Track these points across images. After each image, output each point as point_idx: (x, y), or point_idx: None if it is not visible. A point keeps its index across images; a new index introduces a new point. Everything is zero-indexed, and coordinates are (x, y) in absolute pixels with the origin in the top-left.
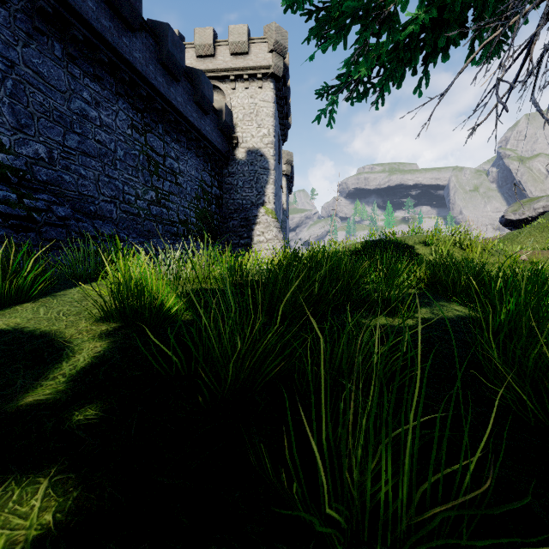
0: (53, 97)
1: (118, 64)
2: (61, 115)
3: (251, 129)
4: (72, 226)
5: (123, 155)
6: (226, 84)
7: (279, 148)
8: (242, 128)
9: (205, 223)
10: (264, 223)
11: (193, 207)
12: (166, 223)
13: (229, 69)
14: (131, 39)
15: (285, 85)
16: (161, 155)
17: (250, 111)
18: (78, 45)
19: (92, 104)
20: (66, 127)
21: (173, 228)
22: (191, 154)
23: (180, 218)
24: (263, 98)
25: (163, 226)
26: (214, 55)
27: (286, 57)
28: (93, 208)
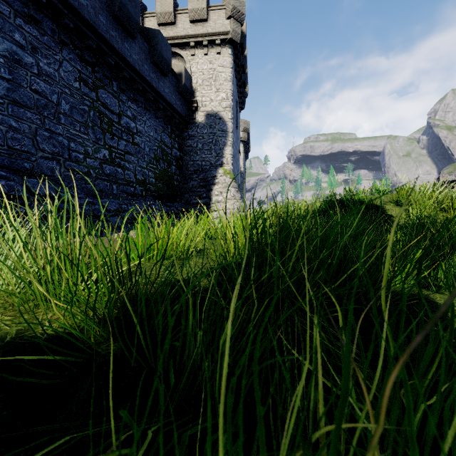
0: None
1: (60, 8)
2: None
3: (210, 94)
4: None
5: (68, 109)
6: (186, 51)
7: (237, 113)
8: (201, 92)
9: (165, 183)
10: (222, 183)
11: (152, 167)
12: (122, 183)
13: (189, 35)
14: None
15: (242, 53)
16: (116, 113)
17: (209, 76)
18: None
19: (27, 48)
20: None
21: (130, 188)
22: (150, 115)
23: (137, 178)
24: (222, 63)
25: (118, 186)
26: (175, 23)
27: (243, 23)
28: (29, 164)
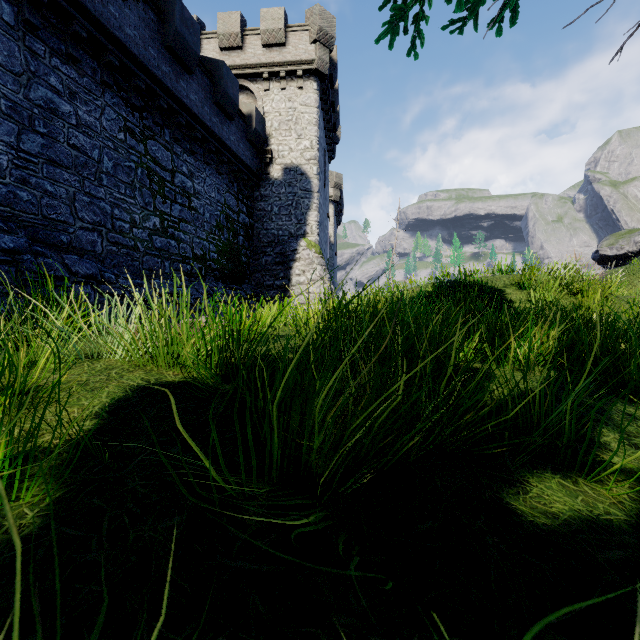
0: (1, 79)
1: (103, 42)
2: (14, 106)
3: (289, 141)
4: (26, 263)
5: (111, 167)
6: (258, 84)
7: (324, 166)
8: (277, 139)
9: (230, 259)
10: (305, 259)
11: (213, 238)
12: (176, 259)
13: (261, 64)
14: (122, 9)
15: (332, 87)
16: (168, 170)
17: (287, 117)
18: (40, 9)
19: (64, 94)
20: (22, 123)
21: (186, 266)
22: (211, 171)
23: (195, 252)
24: (304, 101)
25: (171, 263)
26: (243, 47)
27: (333, 49)
28: (66, 237)
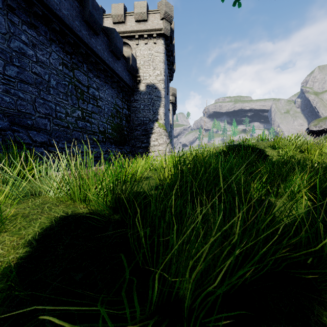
0: None
1: (50, 17)
2: (1, 51)
3: (149, 71)
4: (8, 136)
5: (55, 84)
6: (133, 41)
7: (167, 84)
8: (143, 70)
9: (118, 133)
10: (157, 133)
11: (109, 122)
12: (90, 133)
13: (134, 31)
14: (61, 0)
15: (171, 43)
16: (86, 86)
17: (148, 58)
18: None
19: (29, 45)
20: (6, 60)
21: (95, 136)
22: (108, 86)
23: (100, 129)
24: (157, 50)
25: (87, 135)
26: (125, 22)
27: (172, 23)
28: (30, 122)
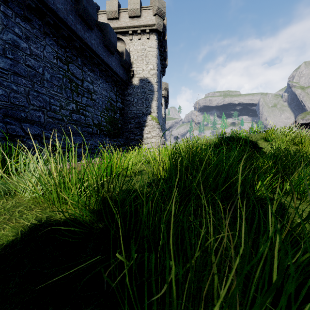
0: None
1: (44, 10)
2: None
3: (142, 65)
4: None
5: (49, 77)
6: (126, 37)
7: (160, 78)
8: (136, 64)
9: (112, 125)
10: (150, 125)
11: (103, 115)
12: (84, 125)
13: (128, 26)
14: None
15: (164, 38)
16: (80, 79)
17: (141, 53)
18: None
19: (23, 37)
20: None
21: (89, 129)
22: (102, 80)
23: (94, 122)
24: (150, 45)
25: (81, 128)
26: (119, 18)
27: (164, 18)
28: (24, 114)
